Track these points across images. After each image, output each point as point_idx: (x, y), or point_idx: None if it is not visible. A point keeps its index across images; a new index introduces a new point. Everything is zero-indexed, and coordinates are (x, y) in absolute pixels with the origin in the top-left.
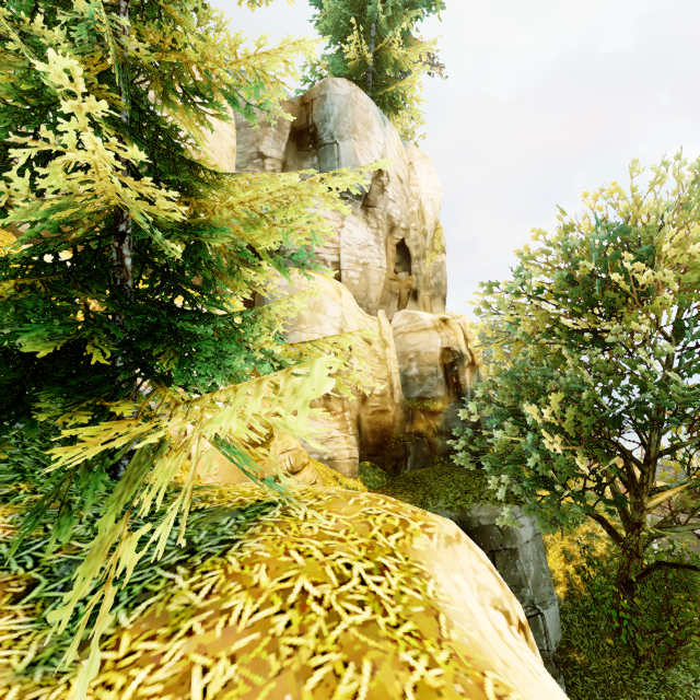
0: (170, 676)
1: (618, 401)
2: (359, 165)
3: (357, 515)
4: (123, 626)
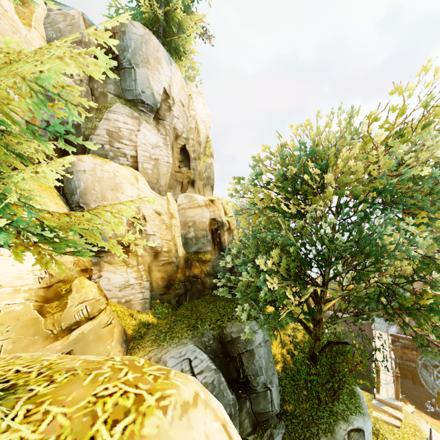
0: None
1: (309, 250)
2: (151, 88)
3: (84, 403)
4: None
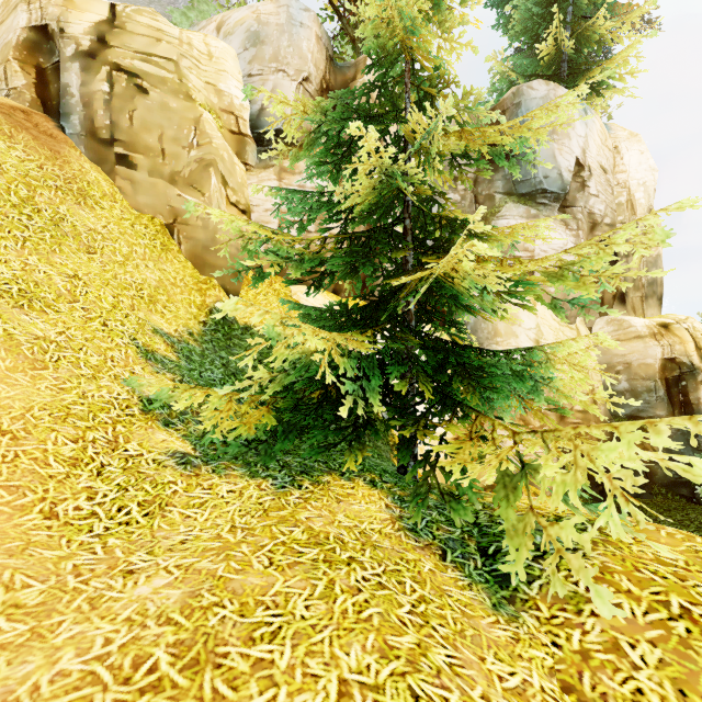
0: (601, 641)
1: None
2: (557, 167)
3: (683, 548)
4: (531, 595)
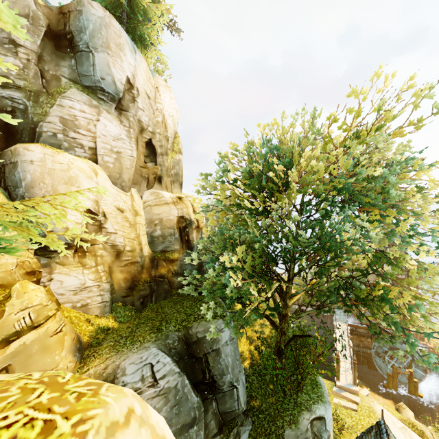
0: None
1: (275, 247)
2: (112, 75)
3: None
4: None
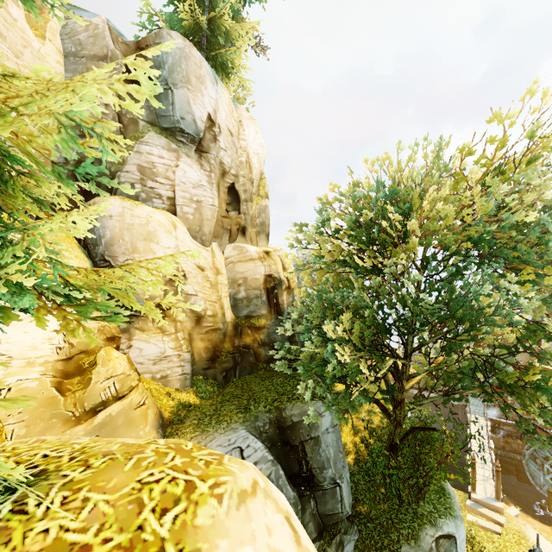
0: None
1: (387, 314)
2: (192, 113)
3: (127, 490)
4: None
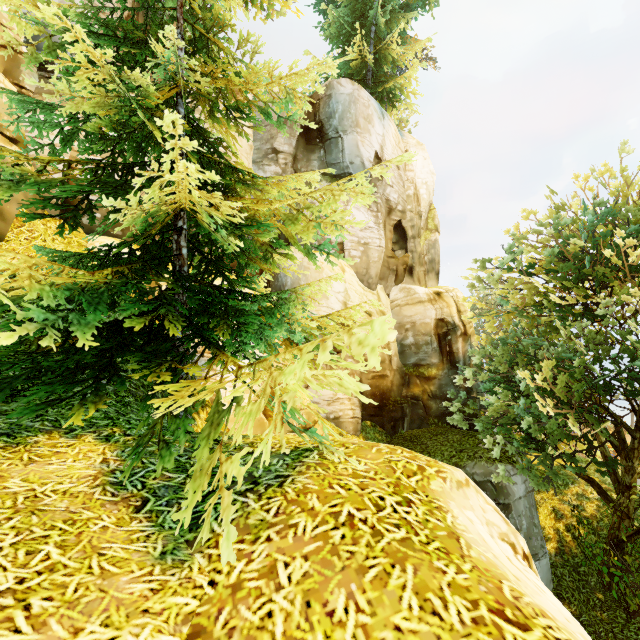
0: (261, 567)
1: (608, 370)
2: (361, 156)
3: (381, 461)
4: (217, 532)
